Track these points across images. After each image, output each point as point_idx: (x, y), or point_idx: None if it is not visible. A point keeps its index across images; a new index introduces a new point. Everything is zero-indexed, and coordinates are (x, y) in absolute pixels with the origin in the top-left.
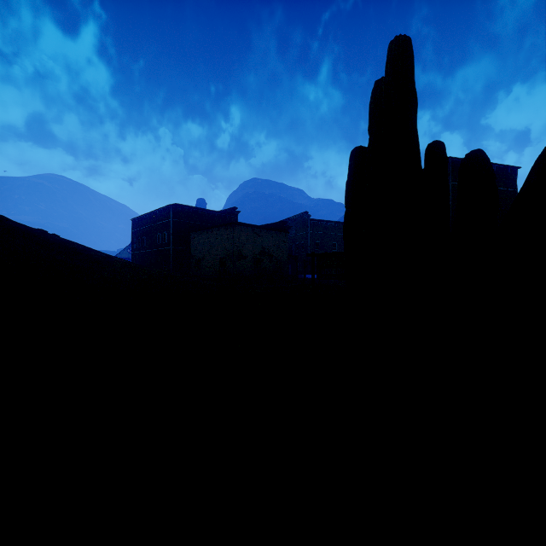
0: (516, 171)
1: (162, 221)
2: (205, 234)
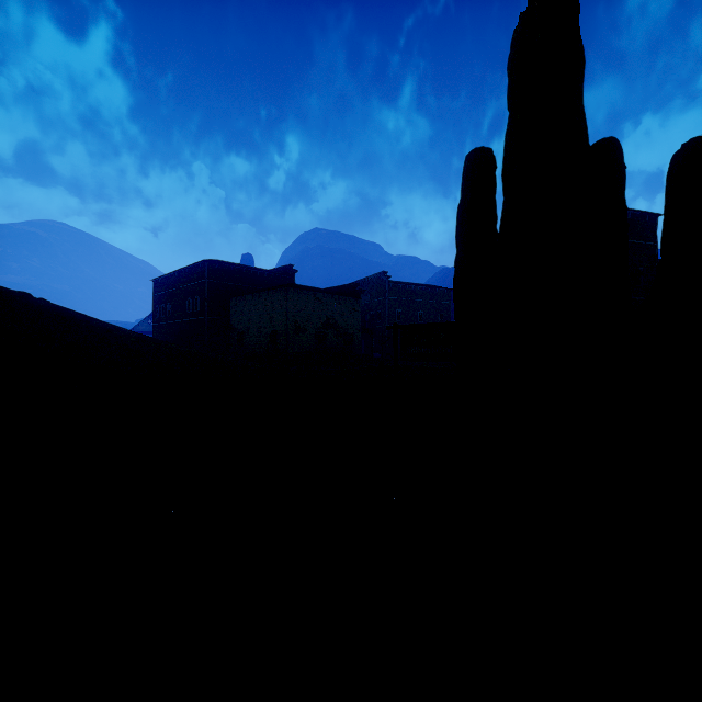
0: (656, 220)
1: (193, 282)
2: (250, 299)
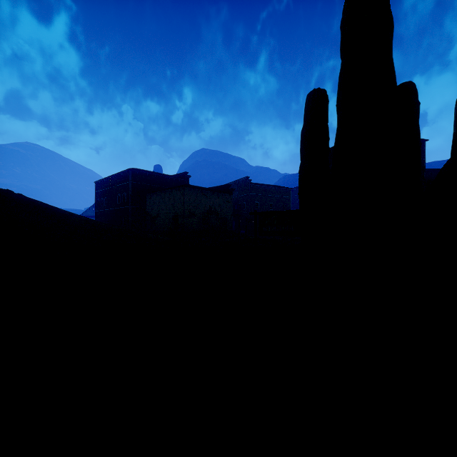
0: (424, 143)
1: (122, 183)
2: (159, 195)
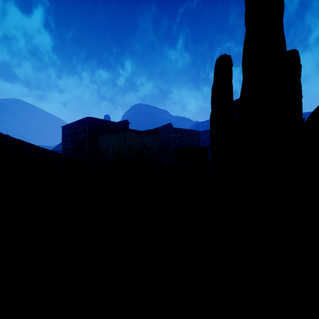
0: None
1: (81, 127)
2: (108, 135)
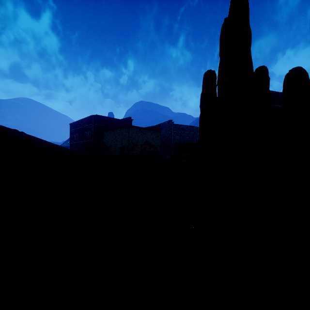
0: None
1: (87, 125)
2: (112, 132)
